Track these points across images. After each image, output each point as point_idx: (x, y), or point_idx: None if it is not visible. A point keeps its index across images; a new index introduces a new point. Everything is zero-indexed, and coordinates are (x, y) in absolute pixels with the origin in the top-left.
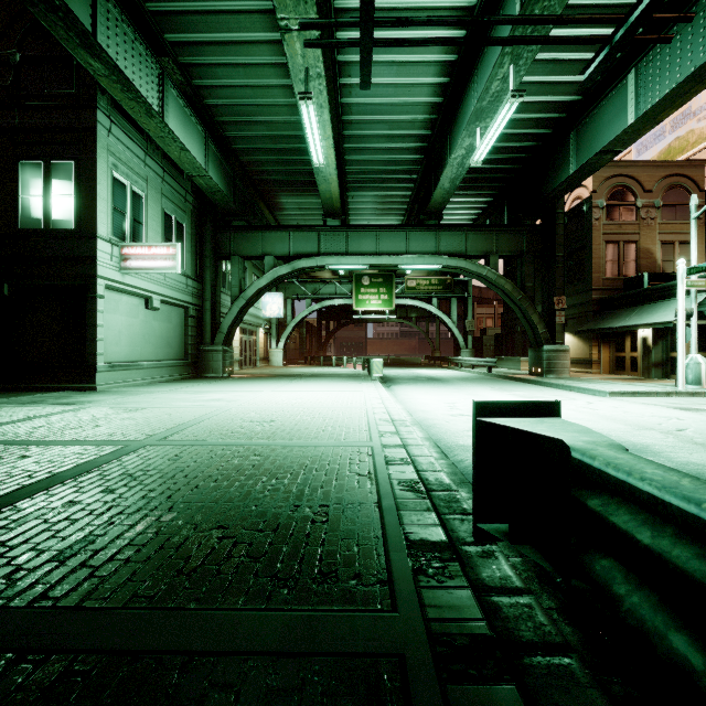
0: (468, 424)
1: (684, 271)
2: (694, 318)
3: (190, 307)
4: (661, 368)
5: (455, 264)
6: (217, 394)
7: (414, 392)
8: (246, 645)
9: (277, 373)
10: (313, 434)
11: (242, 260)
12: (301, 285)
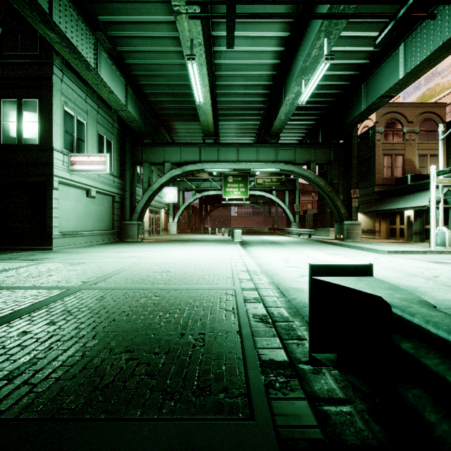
0: (297, 273)
1: (435, 173)
2: (441, 203)
3: (116, 195)
4: (419, 236)
5: (287, 168)
6: (133, 253)
7: (261, 251)
8: None
9: (173, 238)
10: (195, 280)
11: (150, 165)
12: (189, 181)
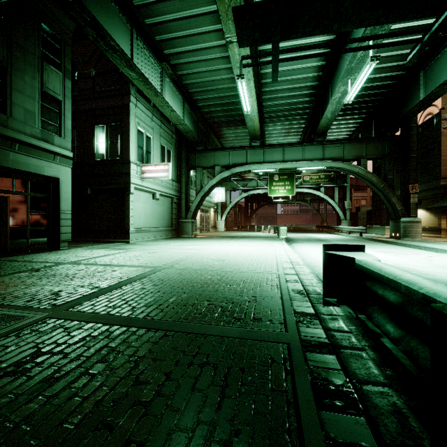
0: None
1: None
2: None
3: (174, 197)
4: None
5: (335, 165)
6: (191, 246)
7: (306, 247)
8: (226, 335)
9: (222, 235)
10: (246, 267)
11: (202, 169)
12: (235, 181)
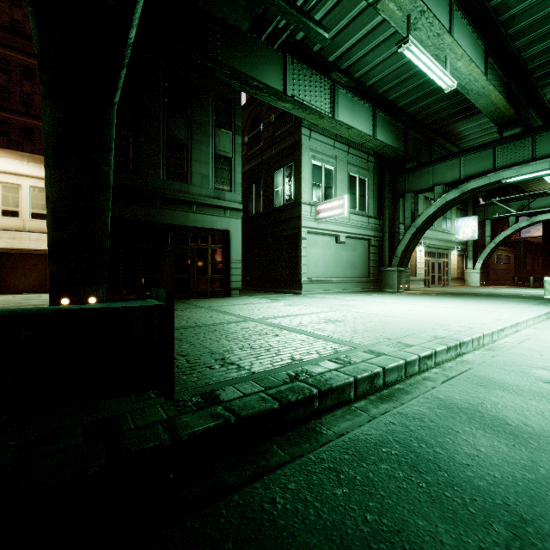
0: None
1: None
2: None
3: (371, 239)
4: None
5: None
6: (357, 302)
7: None
8: None
9: (452, 291)
10: (342, 332)
11: (414, 195)
12: (503, 204)
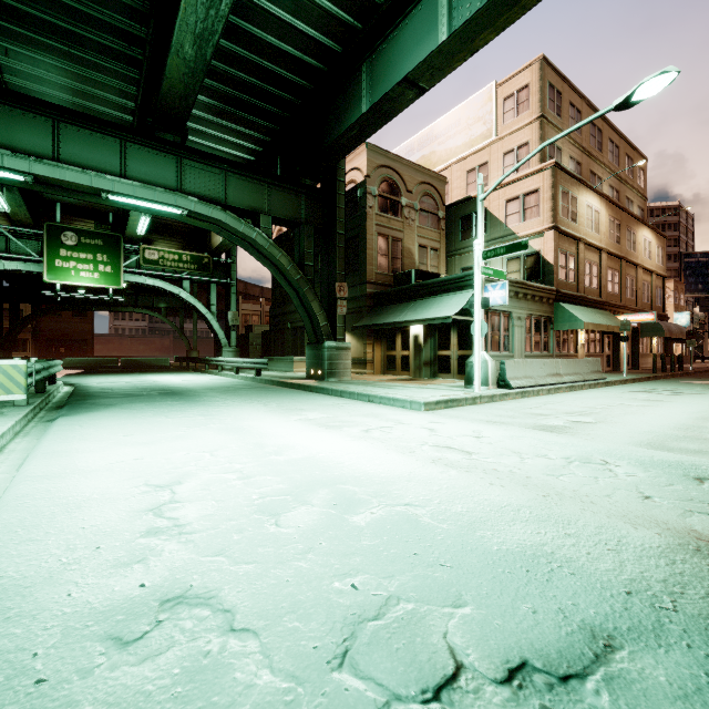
0: None
1: (481, 255)
2: (481, 311)
3: None
4: (430, 367)
5: (208, 213)
6: None
7: (94, 436)
8: None
9: None
10: None
11: None
12: None
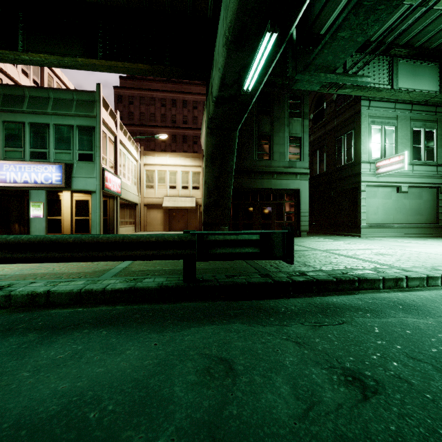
0: None
1: None
2: None
3: (440, 186)
4: None
5: None
6: (415, 244)
7: None
8: (253, 266)
9: None
10: (386, 260)
11: None
12: None
